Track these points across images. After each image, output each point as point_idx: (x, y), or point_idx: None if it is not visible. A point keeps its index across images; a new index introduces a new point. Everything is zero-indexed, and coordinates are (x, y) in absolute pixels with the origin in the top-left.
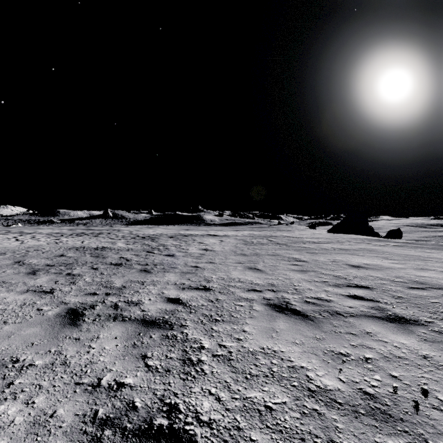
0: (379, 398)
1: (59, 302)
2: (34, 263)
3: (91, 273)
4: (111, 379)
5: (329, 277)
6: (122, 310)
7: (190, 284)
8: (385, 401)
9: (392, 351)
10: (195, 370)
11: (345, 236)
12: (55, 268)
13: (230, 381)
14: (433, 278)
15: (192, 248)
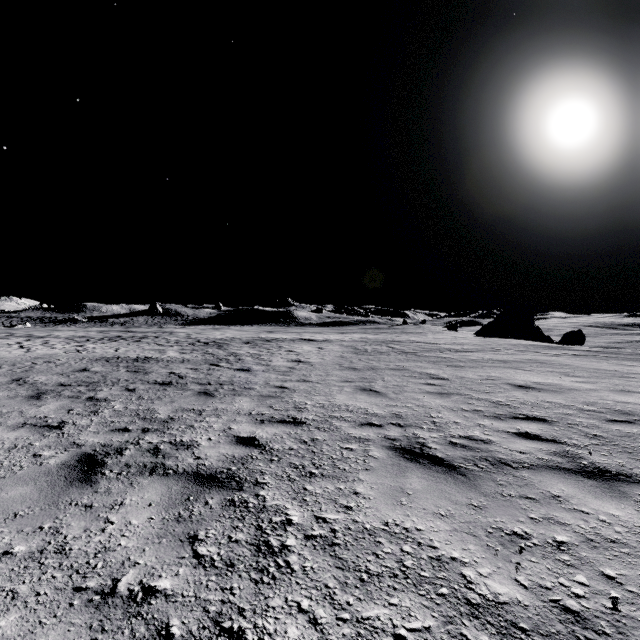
0: (590, 620)
1: (70, 444)
2: (42, 381)
3: (124, 397)
4: (134, 581)
5: (483, 403)
6: (164, 457)
7: (273, 415)
8: (602, 627)
9: (599, 529)
10: (276, 564)
11: (502, 341)
12: (71, 389)
13: (334, 585)
14: None
15: (276, 359)
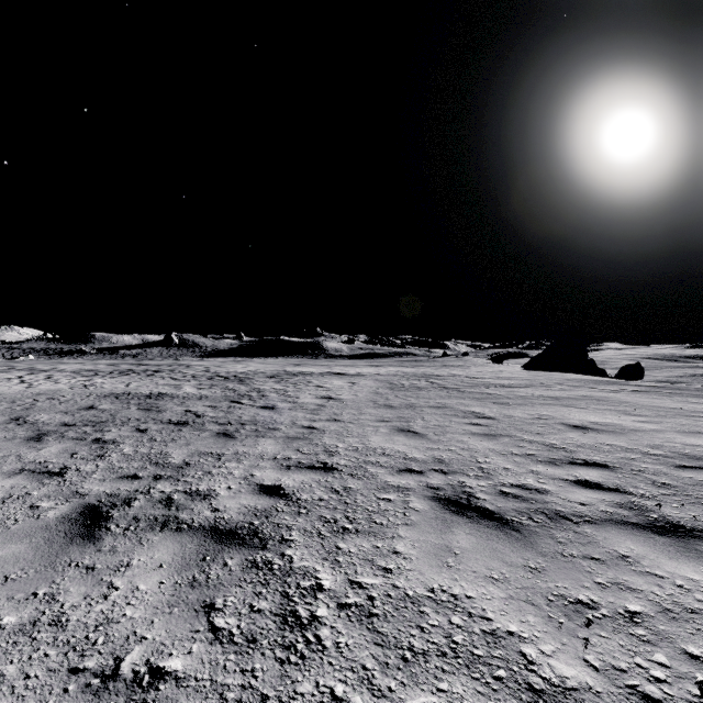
0: None
1: (72, 493)
2: (43, 421)
3: (135, 439)
4: (140, 660)
5: (535, 446)
6: (178, 509)
7: (300, 460)
8: None
9: (677, 597)
10: (305, 640)
11: (553, 375)
12: (76, 429)
13: (373, 665)
14: None
15: (304, 396)
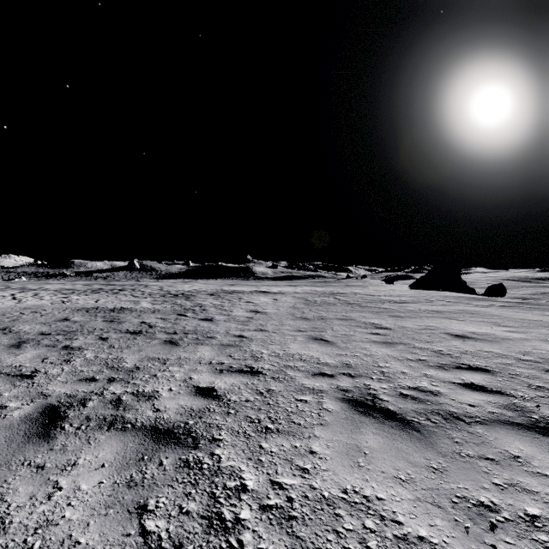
0: None
1: (37, 394)
2: (25, 330)
3: (97, 346)
4: None
5: (426, 353)
6: (125, 409)
7: (231, 364)
8: None
9: None
10: (228, 545)
11: (434, 293)
12: (50, 338)
13: None
14: None
15: (237, 310)
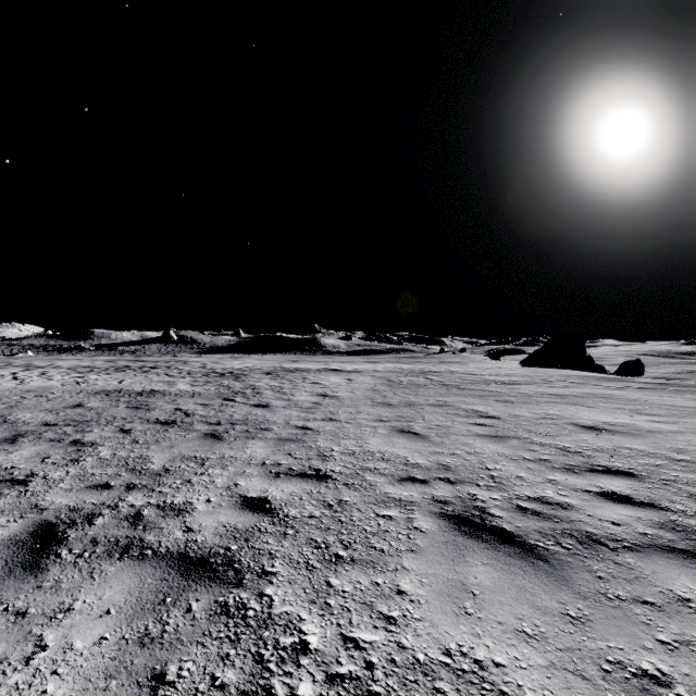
0: None
1: (29, 507)
2: (24, 420)
3: (116, 441)
4: None
5: (548, 450)
6: (146, 528)
7: (291, 466)
8: None
9: None
10: None
11: (553, 372)
12: (56, 429)
13: None
14: None
15: (300, 393)
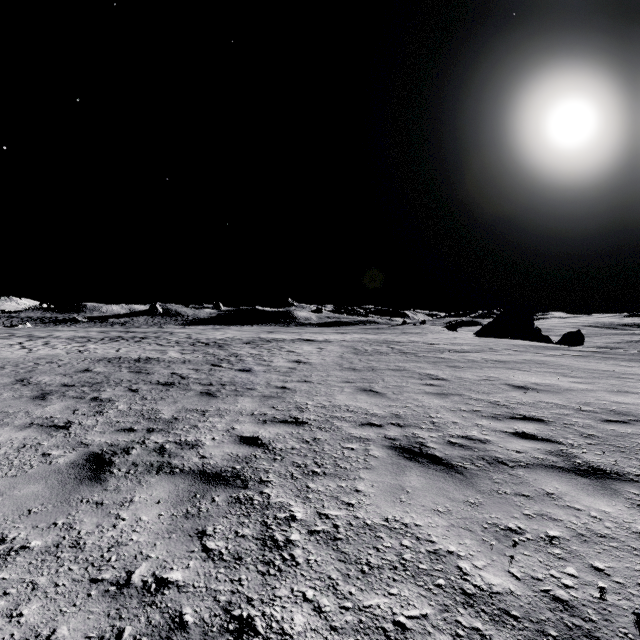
0: (578, 608)
1: (77, 443)
2: (45, 382)
3: (128, 398)
4: (147, 573)
5: (481, 403)
6: (170, 456)
7: (275, 415)
8: (589, 614)
9: (590, 525)
10: (281, 558)
11: (501, 341)
12: (75, 389)
13: (337, 576)
14: (638, 406)
15: (277, 360)
